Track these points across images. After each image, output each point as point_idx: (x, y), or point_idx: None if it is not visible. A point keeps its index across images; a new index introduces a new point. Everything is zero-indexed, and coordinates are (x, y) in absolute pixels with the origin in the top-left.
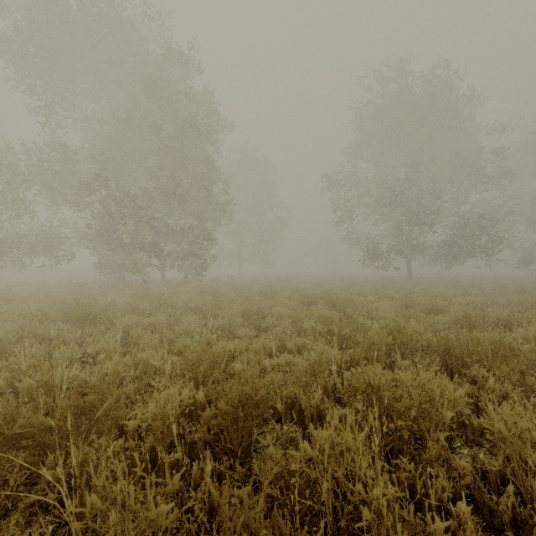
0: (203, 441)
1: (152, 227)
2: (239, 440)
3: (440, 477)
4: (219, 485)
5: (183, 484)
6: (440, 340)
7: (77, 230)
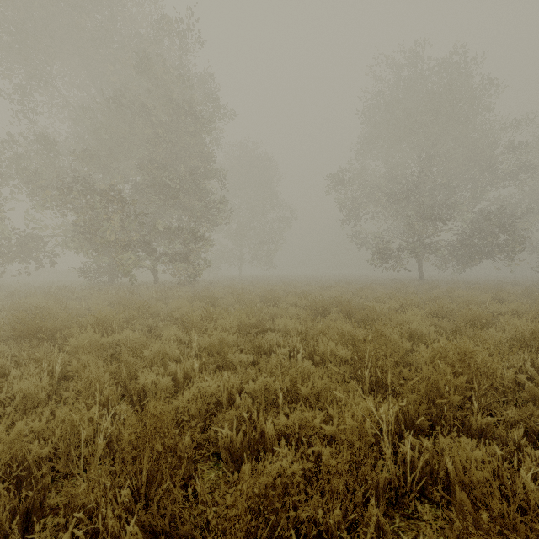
0: None
1: (141, 224)
2: None
3: None
4: None
5: None
6: None
7: (59, 228)
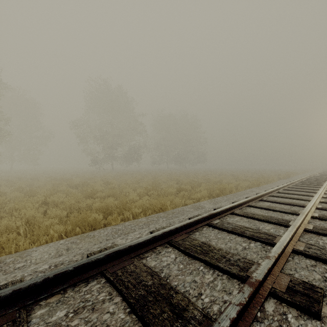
0: None
1: None
2: None
3: None
4: None
5: None
6: (77, 184)
7: None
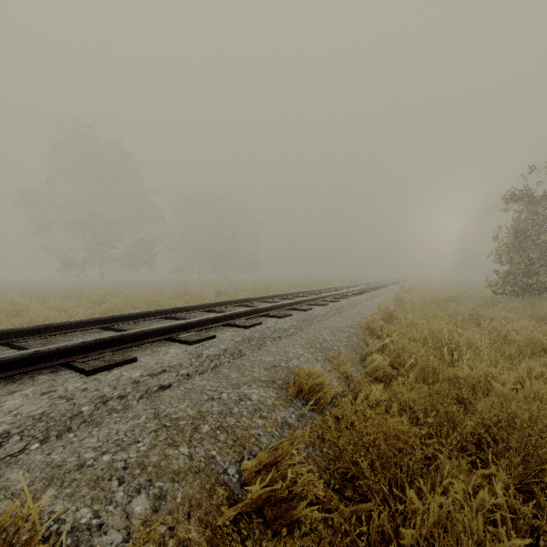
0: None
1: None
2: None
3: None
4: None
5: None
6: (63, 294)
7: None
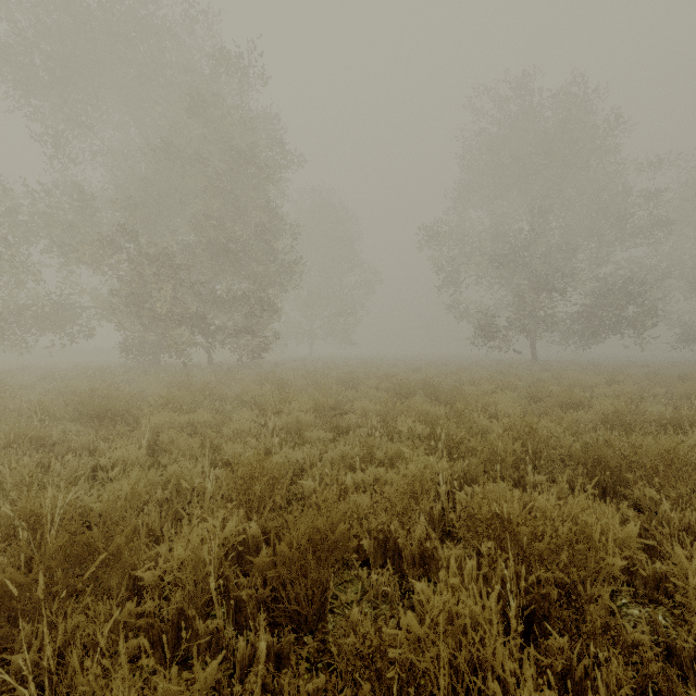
0: (256, 600)
1: (196, 294)
2: (309, 597)
3: (614, 664)
4: (277, 668)
5: (226, 665)
6: (588, 447)
7: (97, 298)
